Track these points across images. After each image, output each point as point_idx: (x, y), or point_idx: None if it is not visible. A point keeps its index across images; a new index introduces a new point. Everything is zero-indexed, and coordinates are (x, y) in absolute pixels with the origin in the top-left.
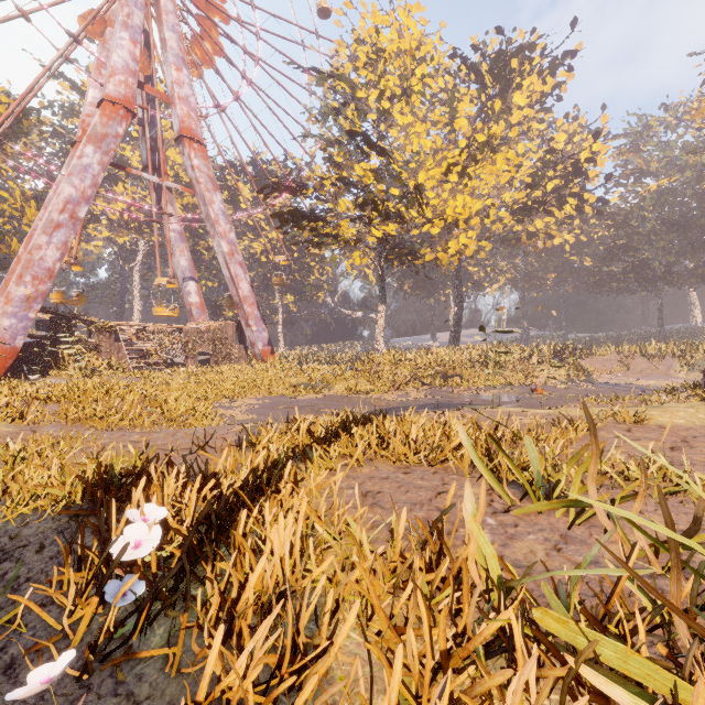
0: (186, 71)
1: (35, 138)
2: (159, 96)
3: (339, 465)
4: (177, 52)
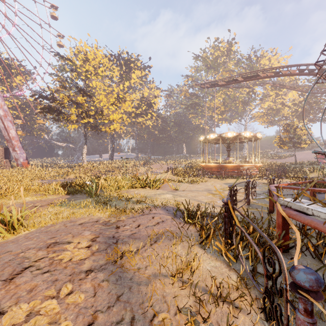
0: None
1: None
2: None
3: None
4: None
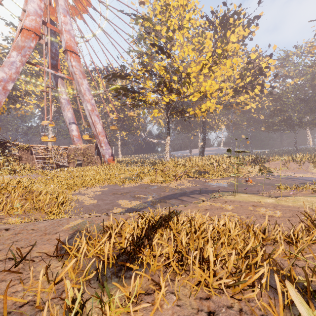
0: (69, 17)
1: (0, 55)
2: (54, 29)
3: None
4: (64, 7)
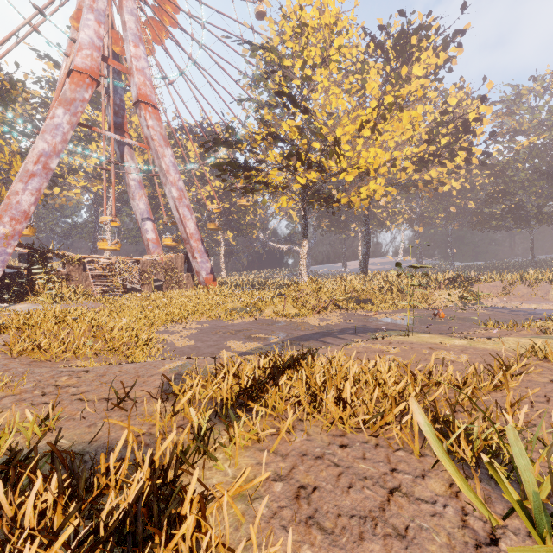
0: (143, 47)
1: (28, 107)
2: (120, 68)
3: (265, 454)
4: (135, 31)
